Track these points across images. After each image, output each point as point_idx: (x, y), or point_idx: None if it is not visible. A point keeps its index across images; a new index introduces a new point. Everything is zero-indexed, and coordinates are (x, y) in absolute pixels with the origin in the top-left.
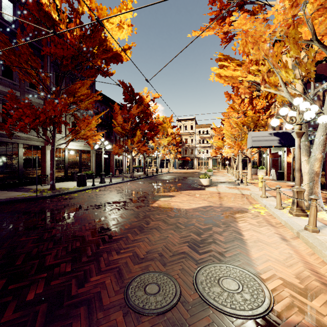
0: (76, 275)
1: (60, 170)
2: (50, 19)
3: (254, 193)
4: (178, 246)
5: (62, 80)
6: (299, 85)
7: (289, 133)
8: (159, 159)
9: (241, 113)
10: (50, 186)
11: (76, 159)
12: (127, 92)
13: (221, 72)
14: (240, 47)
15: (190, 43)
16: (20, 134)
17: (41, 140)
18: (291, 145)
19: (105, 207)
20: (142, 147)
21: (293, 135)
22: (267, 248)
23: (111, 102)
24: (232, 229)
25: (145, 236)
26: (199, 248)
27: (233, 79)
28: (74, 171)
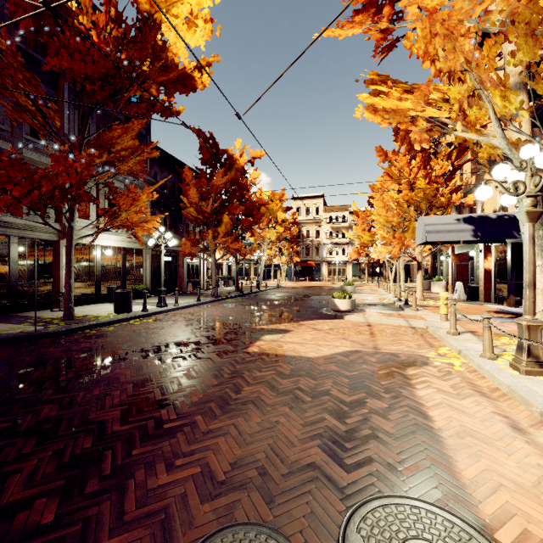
0: (63, 537)
1: (87, 284)
2: (61, 6)
3: (434, 326)
4: (300, 448)
5: (86, 122)
6: (524, 124)
7: (491, 218)
8: (263, 264)
9: (405, 183)
10: (64, 313)
11: (116, 264)
12: (206, 148)
13: (376, 103)
14: (419, 44)
15: (323, 31)
16: (12, 218)
17: (52, 230)
18: (493, 239)
19: (160, 353)
20: (233, 244)
21: (518, 218)
22: (488, 451)
23: (180, 166)
24: (406, 403)
25: (232, 422)
26: (343, 453)
27: (399, 116)
28: (113, 285)
